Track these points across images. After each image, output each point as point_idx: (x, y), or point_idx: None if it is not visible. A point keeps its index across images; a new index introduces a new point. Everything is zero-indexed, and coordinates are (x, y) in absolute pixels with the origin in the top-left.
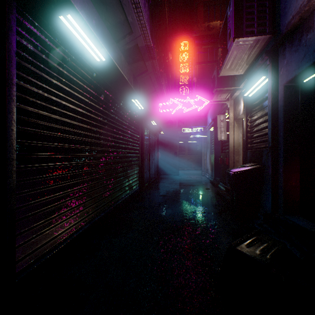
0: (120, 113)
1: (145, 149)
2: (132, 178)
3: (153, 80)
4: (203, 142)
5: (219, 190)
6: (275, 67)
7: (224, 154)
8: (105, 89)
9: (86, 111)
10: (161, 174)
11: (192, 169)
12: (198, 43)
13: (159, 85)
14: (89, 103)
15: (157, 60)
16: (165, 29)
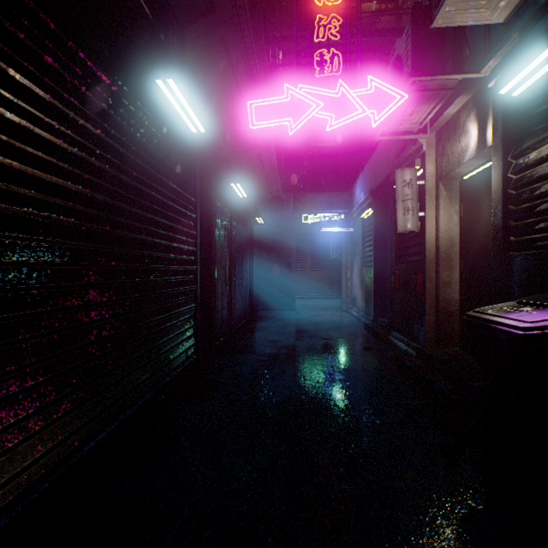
0: (104, 112)
1: (221, 255)
2: (169, 338)
3: (234, 60)
4: (344, 243)
5: (395, 351)
6: None
7: (408, 266)
8: None
9: None
10: (258, 309)
11: (320, 297)
12: None
13: (252, 85)
14: None
15: None
16: None
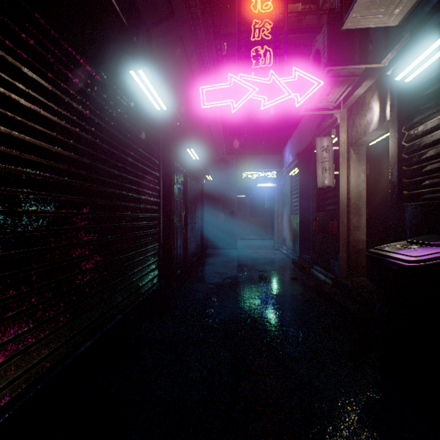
0: (90, 97)
1: (178, 205)
2: (138, 270)
3: (189, 53)
4: (276, 195)
5: (316, 280)
6: None
7: (326, 213)
8: None
9: None
10: (208, 247)
11: (257, 238)
12: None
13: (203, 72)
14: None
15: None
16: None
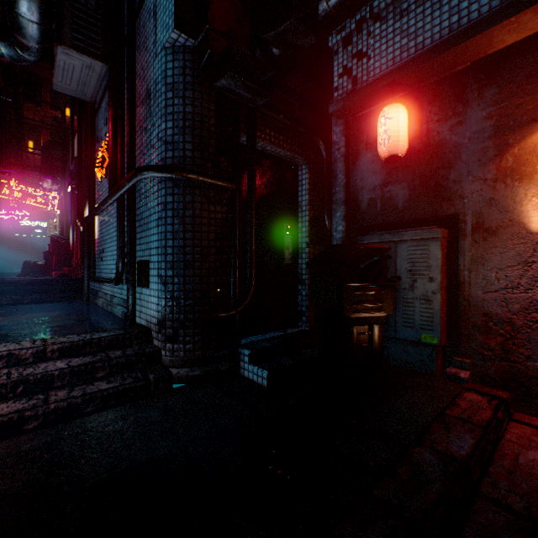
0: None
1: None
2: None
3: None
4: (49, 237)
5: None
6: None
7: None
8: None
9: None
10: None
11: None
12: None
13: None
14: None
15: None
16: None
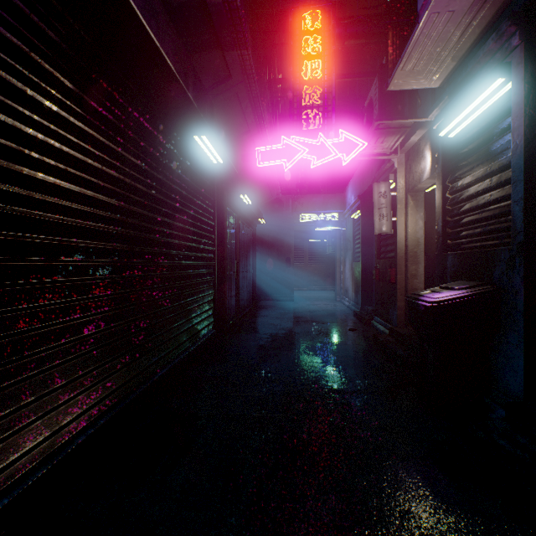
0: (164, 164)
1: (230, 252)
2: (198, 314)
3: (244, 105)
4: (338, 240)
5: (375, 332)
6: (533, 51)
7: (385, 261)
8: (114, 91)
9: (34, 129)
10: (261, 299)
11: (317, 289)
12: (337, 33)
13: (257, 119)
14: (49, 108)
15: (252, 57)
16: (268, 12)
